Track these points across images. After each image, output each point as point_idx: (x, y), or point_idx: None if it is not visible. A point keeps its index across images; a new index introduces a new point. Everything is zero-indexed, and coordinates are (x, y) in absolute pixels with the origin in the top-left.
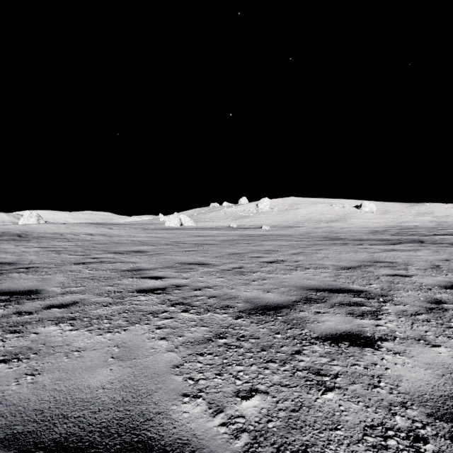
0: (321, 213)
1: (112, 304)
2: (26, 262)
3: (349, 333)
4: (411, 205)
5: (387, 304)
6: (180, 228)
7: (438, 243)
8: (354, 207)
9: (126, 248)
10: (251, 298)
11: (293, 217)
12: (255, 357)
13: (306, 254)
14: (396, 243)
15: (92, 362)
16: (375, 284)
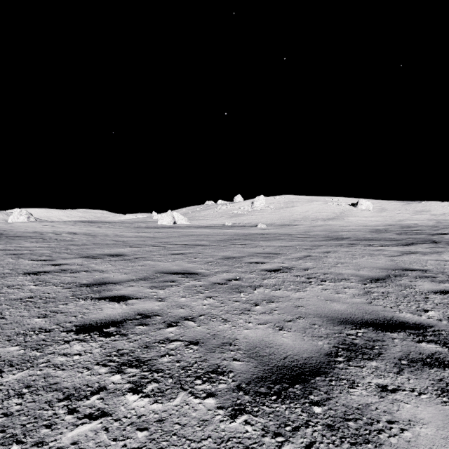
0: (317, 211)
1: (11, 367)
2: None
3: None
4: (407, 203)
5: None
6: (173, 226)
7: None
8: (350, 204)
9: (103, 251)
10: (256, 345)
11: (289, 215)
12: None
13: (314, 258)
14: (408, 243)
15: None
16: (433, 310)
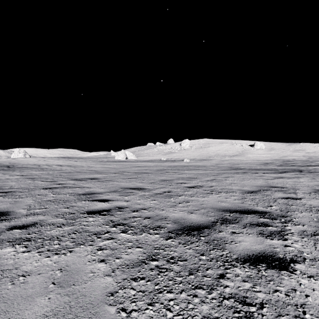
0: (226, 150)
1: (64, 225)
2: (7, 187)
3: (263, 254)
4: (289, 144)
5: (288, 224)
6: (126, 160)
7: (313, 172)
8: (249, 145)
9: (84, 176)
10: (178, 219)
11: (206, 153)
12: (184, 282)
13: (217, 180)
14: (282, 172)
15: (33, 289)
16: (275, 206)
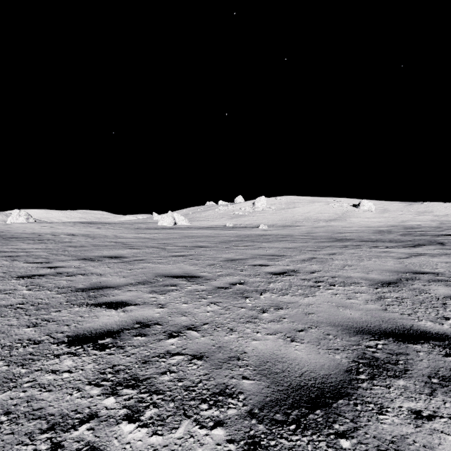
0: (319, 212)
1: None
2: None
3: None
4: (409, 204)
5: None
6: (174, 227)
7: None
8: (352, 205)
9: (102, 253)
10: (267, 359)
11: (290, 216)
12: None
13: (319, 260)
14: (414, 245)
15: None
16: None
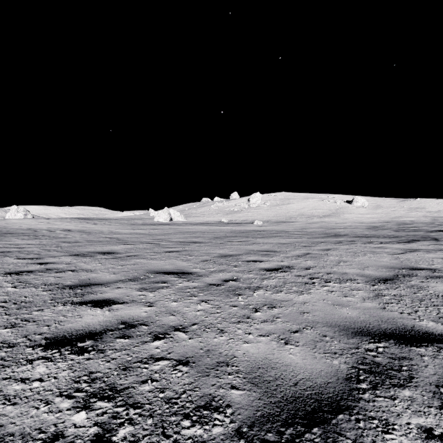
0: (313, 208)
1: None
2: None
3: None
4: (402, 200)
5: None
6: (170, 223)
7: None
8: (345, 202)
9: (95, 248)
10: (259, 365)
11: (285, 212)
12: None
13: (314, 256)
14: (408, 240)
15: None
16: None
